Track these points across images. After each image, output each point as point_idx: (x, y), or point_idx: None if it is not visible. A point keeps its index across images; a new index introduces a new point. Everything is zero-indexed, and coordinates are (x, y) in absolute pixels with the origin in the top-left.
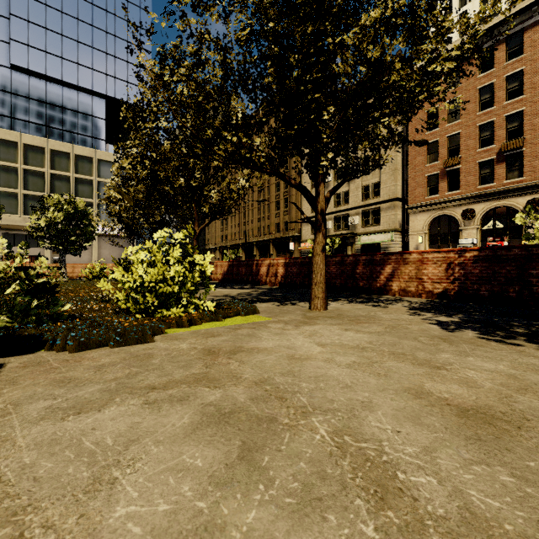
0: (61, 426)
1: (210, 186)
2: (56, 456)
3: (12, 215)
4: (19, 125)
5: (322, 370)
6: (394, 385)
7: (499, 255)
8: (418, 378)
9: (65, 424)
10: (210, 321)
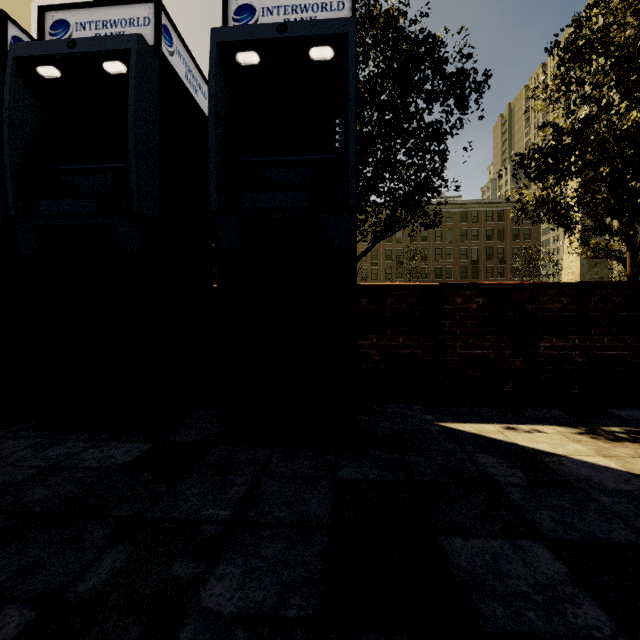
0: None
1: None
2: None
3: None
4: None
5: None
6: None
7: None
8: None
9: None
10: None
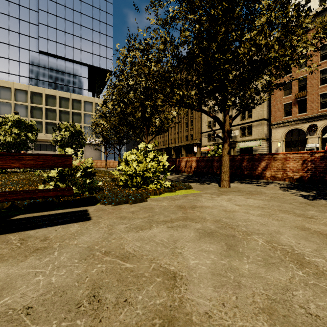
0: (139, 234)
1: (154, 116)
2: (148, 244)
3: (39, 133)
4: (43, 83)
5: (245, 217)
6: (288, 224)
7: None
8: (300, 222)
9: (140, 233)
10: (168, 192)
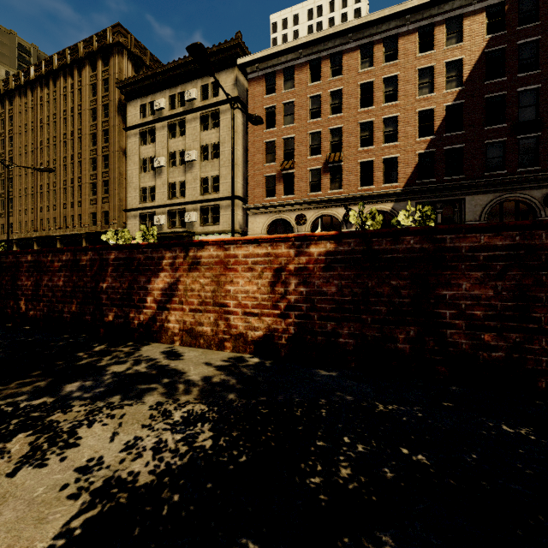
0: None
1: None
2: None
3: None
4: None
5: None
6: None
7: (378, 251)
8: None
9: None
10: None
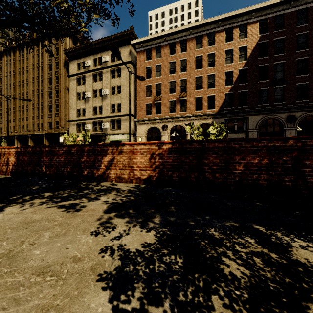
0: None
1: None
2: None
3: None
4: None
5: None
6: None
7: (185, 148)
8: None
9: None
10: None
